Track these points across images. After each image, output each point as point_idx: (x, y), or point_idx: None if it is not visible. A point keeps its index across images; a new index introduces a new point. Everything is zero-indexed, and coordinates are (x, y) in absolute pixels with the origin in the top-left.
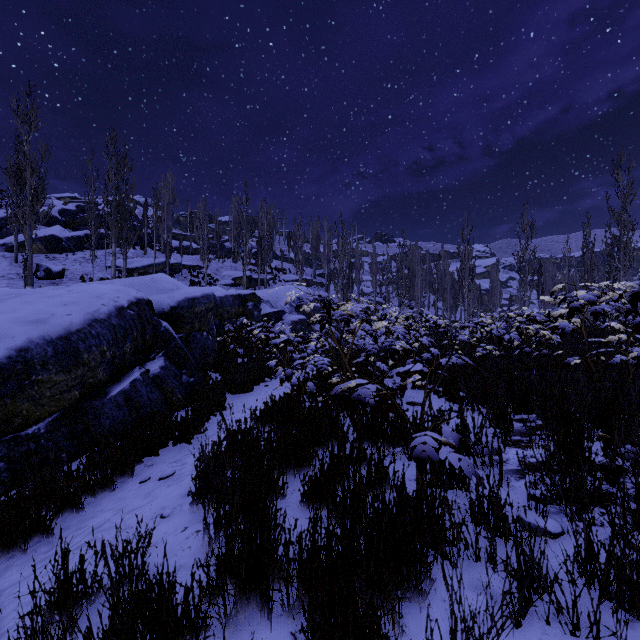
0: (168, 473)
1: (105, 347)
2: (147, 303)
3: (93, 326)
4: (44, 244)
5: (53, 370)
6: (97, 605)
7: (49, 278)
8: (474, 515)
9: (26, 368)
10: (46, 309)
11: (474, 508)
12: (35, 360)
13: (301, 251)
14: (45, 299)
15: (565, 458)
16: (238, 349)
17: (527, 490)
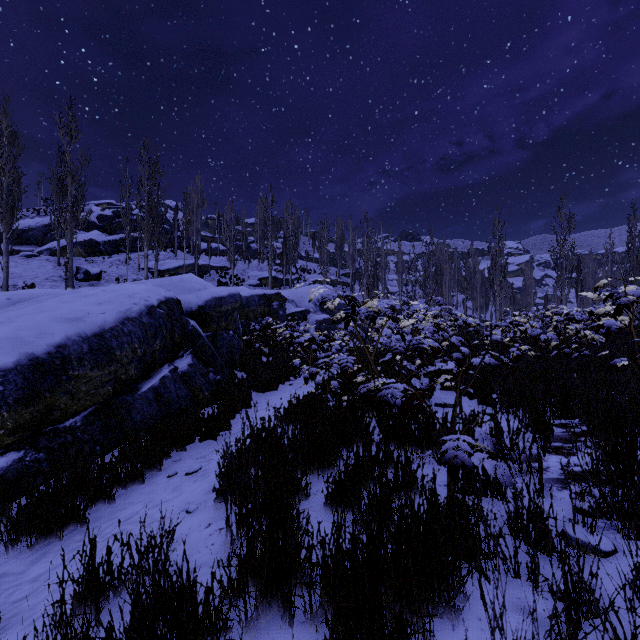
0: (194, 468)
1: (136, 344)
2: (176, 302)
3: (125, 324)
4: (84, 248)
5: (88, 366)
6: (123, 597)
7: (88, 280)
8: (513, 527)
9: (64, 364)
10: (82, 308)
11: (513, 519)
12: (72, 356)
13: (326, 251)
14: (82, 298)
15: (615, 468)
16: (263, 348)
17: (572, 502)
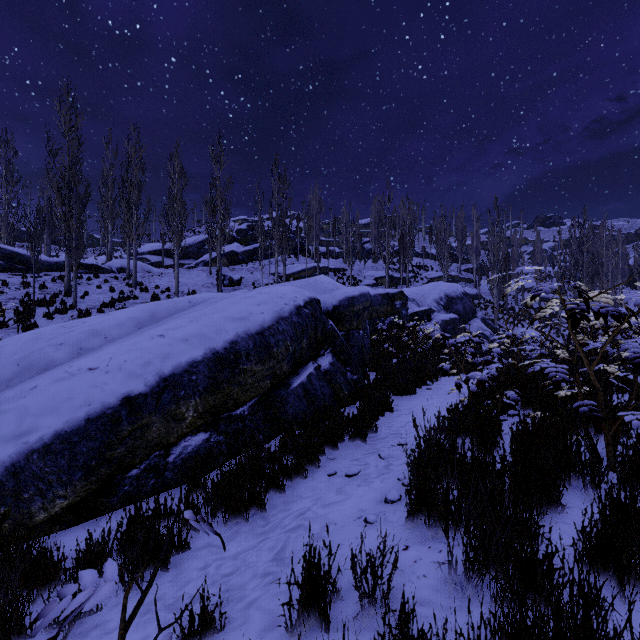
0: (354, 471)
1: (288, 342)
2: (317, 302)
3: (279, 323)
4: (227, 258)
5: (253, 361)
6: (338, 613)
7: (231, 285)
8: None
9: (236, 358)
10: (246, 308)
11: None
12: (241, 352)
13: (446, 245)
14: (244, 300)
15: None
16: (391, 348)
17: None
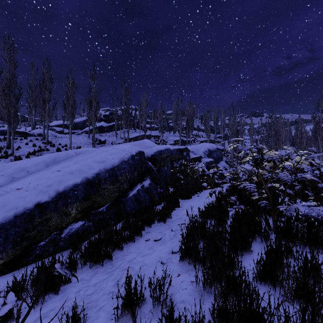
0: (158, 238)
1: (127, 173)
2: (142, 153)
3: (122, 164)
4: (98, 129)
5: (108, 183)
6: (143, 310)
7: (100, 144)
8: None
9: (99, 182)
10: (105, 156)
11: None
12: (102, 179)
13: (209, 125)
14: (104, 152)
15: None
16: (181, 176)
17: None
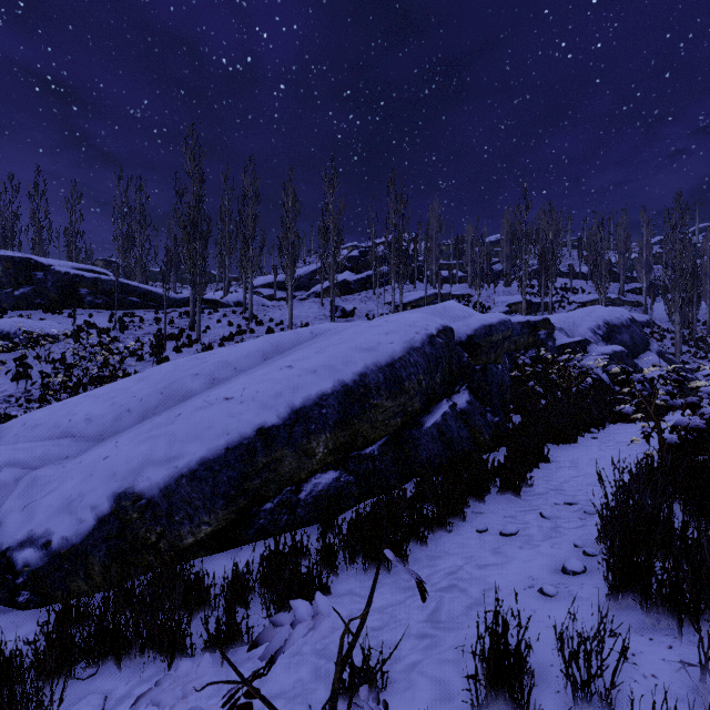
0: (511, 530)
1: (421, 376)
2: (451, 331)
3: (411, 354)
4: (339, 288)
5: (384, 396)
6: (533, 700)
7: (344, 317)
8: None
9: (366, 392)
10: (373, 338)
11: None
12: (371, 385)
13: (604, 260)
14: (371, 329)
15: None
16: (537, 387)
17: None
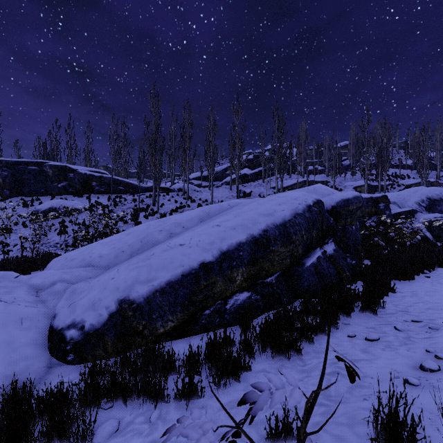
0: (374, 337)
1: (303, 232)
2: (322, 203)
3: (296, 218)
4: (241, 179)
5: (279, 244)
6: None
7: (245, 197)
8: None
9: (267, 242)
10: (271, 207)
11: None
12: (271, 237)
13: (425, 155)
14: (268, 202)
15: None
16: (380, 241)
17: None
